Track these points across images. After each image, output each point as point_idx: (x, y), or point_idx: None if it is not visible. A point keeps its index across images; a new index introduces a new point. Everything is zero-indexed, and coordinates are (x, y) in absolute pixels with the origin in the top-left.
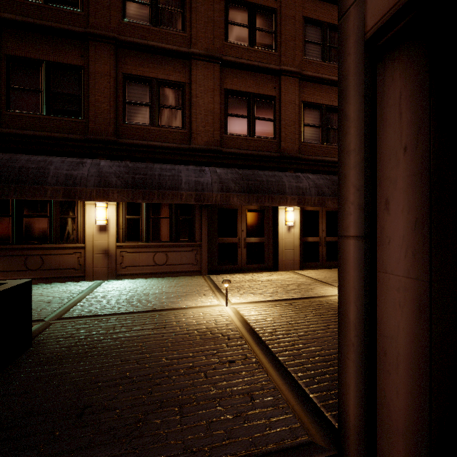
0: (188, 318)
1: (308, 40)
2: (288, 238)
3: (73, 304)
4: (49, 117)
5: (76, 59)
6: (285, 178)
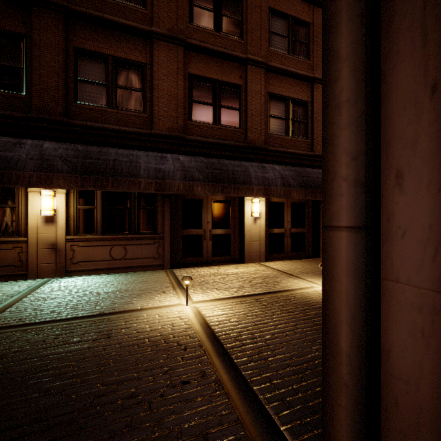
0: (140, 322)
1: (274, 31)
2: (254, 230)
3: (2, 310)
4: None
5: (16, 26)
6: (251, 168)
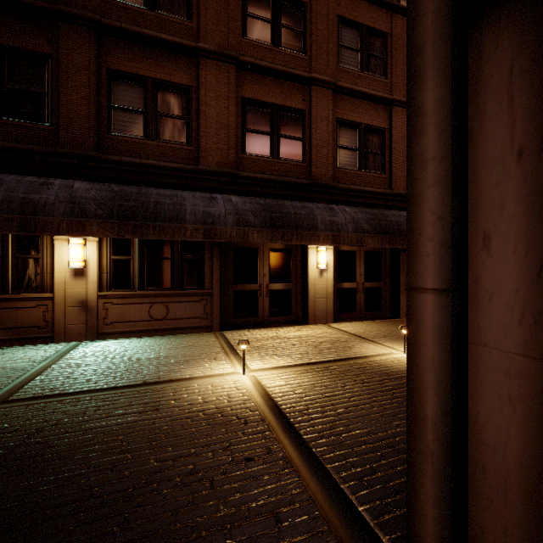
0: (191, 393)
1: (344, 44)
2: (320, 284)
3: (30, 378)
4: (1, 121)
5: (40, 45)
6: (317, 210)
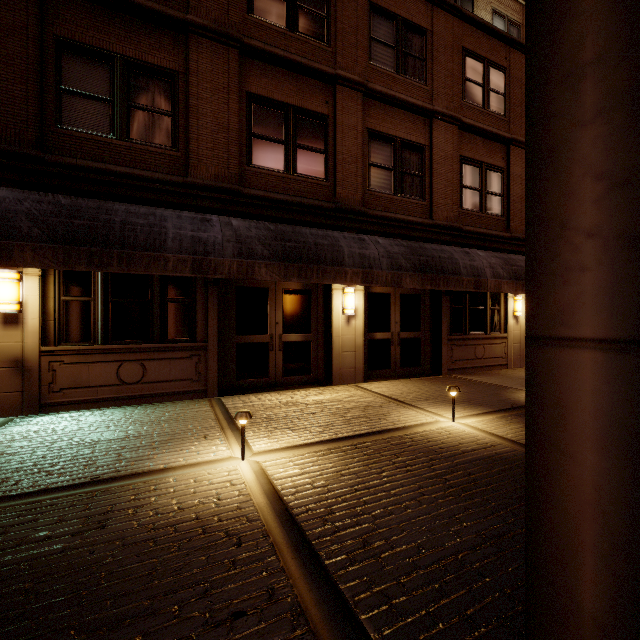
0: (162, 494)
1: (376, 38)
2: (346, 335)
3: None
4: None
5: None
6: (343, 240)
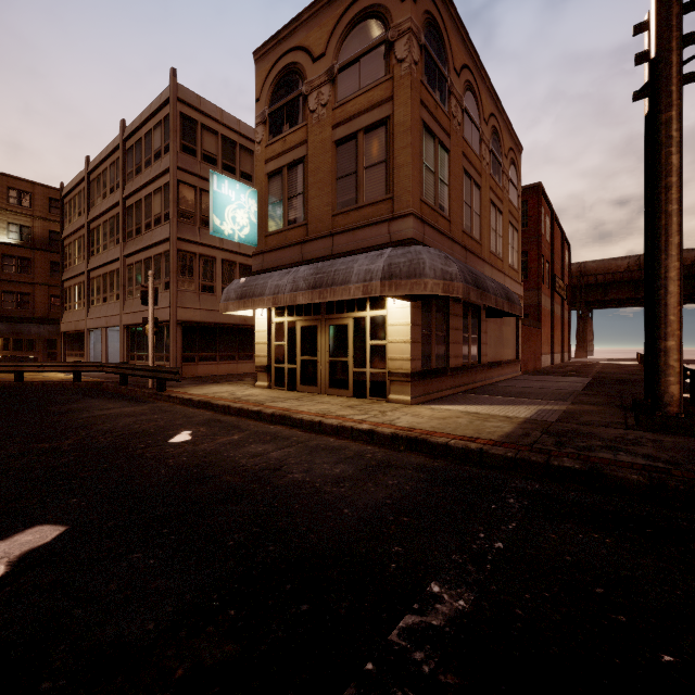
0: None
1: None
2: None
3: None
4: None
5: None
6: None
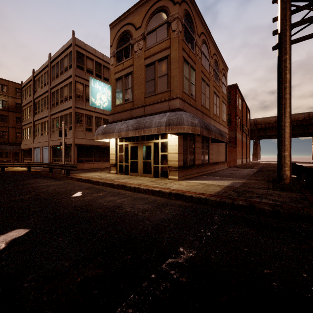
0: None
1: None
2: None
3: None
4: None
5: None
6: None
